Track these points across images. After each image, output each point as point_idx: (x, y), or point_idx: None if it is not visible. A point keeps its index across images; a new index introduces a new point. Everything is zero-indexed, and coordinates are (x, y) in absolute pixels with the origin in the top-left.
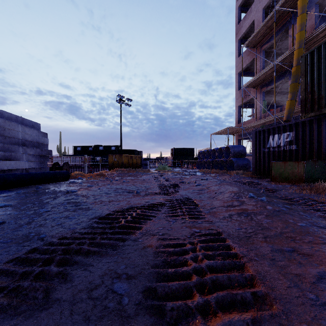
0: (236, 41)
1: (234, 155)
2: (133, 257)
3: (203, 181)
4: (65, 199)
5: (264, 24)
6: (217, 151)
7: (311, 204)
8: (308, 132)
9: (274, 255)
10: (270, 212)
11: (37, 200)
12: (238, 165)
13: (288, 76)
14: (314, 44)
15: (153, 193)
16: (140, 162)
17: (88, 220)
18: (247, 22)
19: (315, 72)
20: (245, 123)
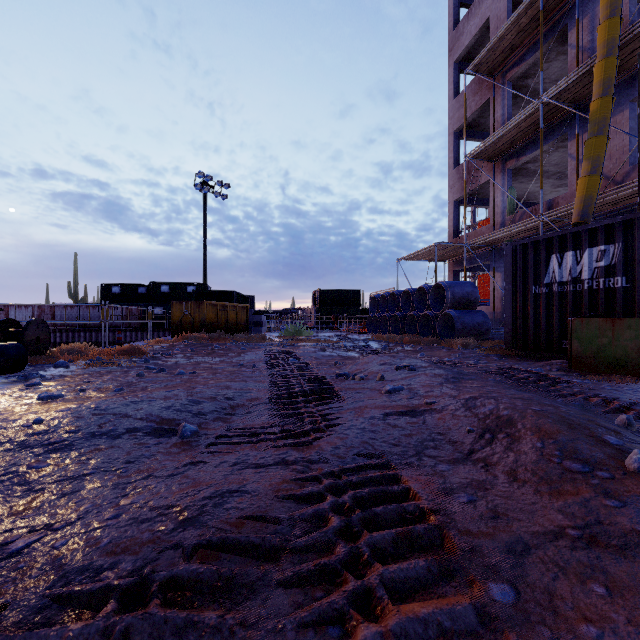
0: (449, 65)
1: (454, 302)
2: None
3: (403, 372)
4: None
5: (515, 20)
6: (413, 294)
7: None
8: None
9: None
10: None
11: None
12: (463, 326)
13: (565, 132)
14: (631, 57)
15: (246, 430)
16: (245, 318)
17: None
18: (473, 23)
19: None
20: (469, 236)
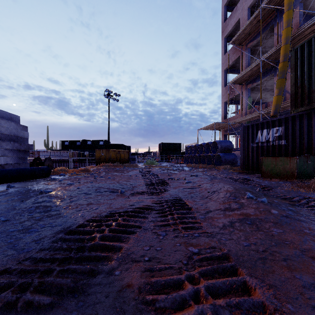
0: (222, 39)
1: (221, 150)
2: (102, 314)
3: (193, 177)
4: (35, 202)
5: (250, 22)
6: (204, 146)
7: (314, 205)
8: (298, 127)
9: (312, 297)
10: (278, 218)
11: (0, 204)
12: (225, 160)
13: (273, 73)
14: (299, 41)
15: (139, 192)
16: (128, 156)
17: (52, 236)
18: (233, 20)
19: (305, 65)
20: (231, 118)
